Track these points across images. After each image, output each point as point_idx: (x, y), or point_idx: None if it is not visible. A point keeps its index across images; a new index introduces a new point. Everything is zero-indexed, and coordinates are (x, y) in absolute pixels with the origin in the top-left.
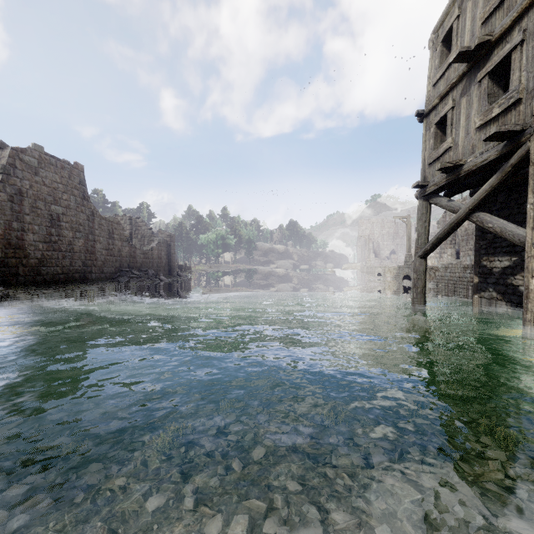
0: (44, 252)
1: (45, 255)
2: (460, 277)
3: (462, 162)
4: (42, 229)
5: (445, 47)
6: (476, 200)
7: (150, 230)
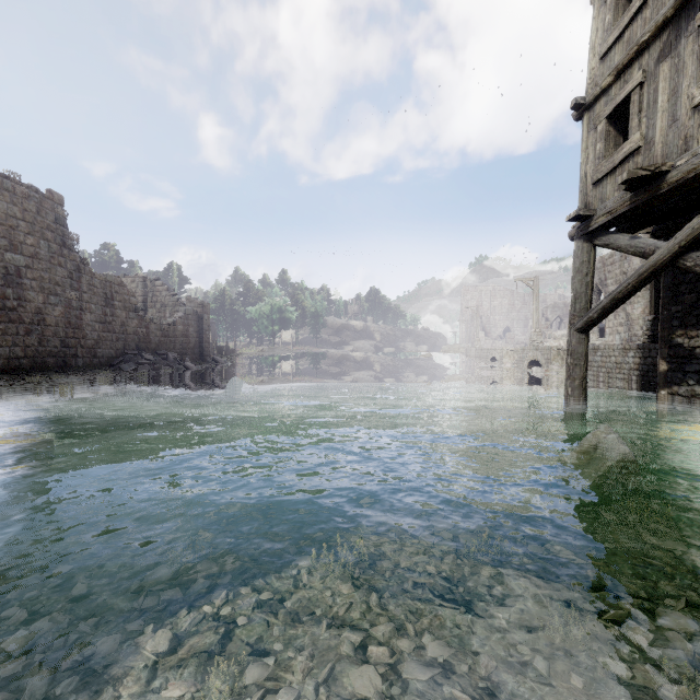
0: None
1: None
2: (618, 363)
3: (666, 167)
4: None
5: None
6: (697, 229)
7: (174, 297)
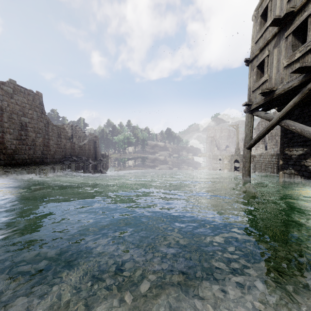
0: (17, 145)
1: (17, 147)
2: (269, 161)
3: (275, 88)
4: (15, 131)
5: (263, 19)
6: (284, 112)
7: (84, 133)
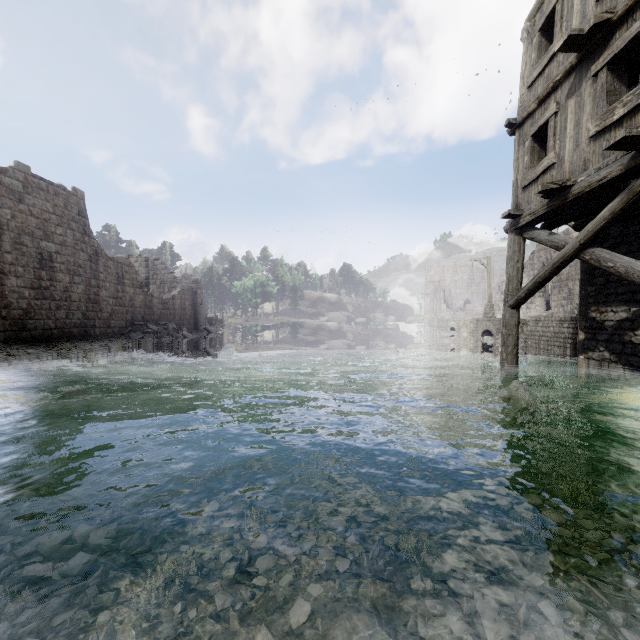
0: (31, 301)
1: (32, 305)
2: (556, 332)
3: (571, 182)
4: (28, 271)
5: (545, 38)
6: (591, 232)
7: (172, 275)
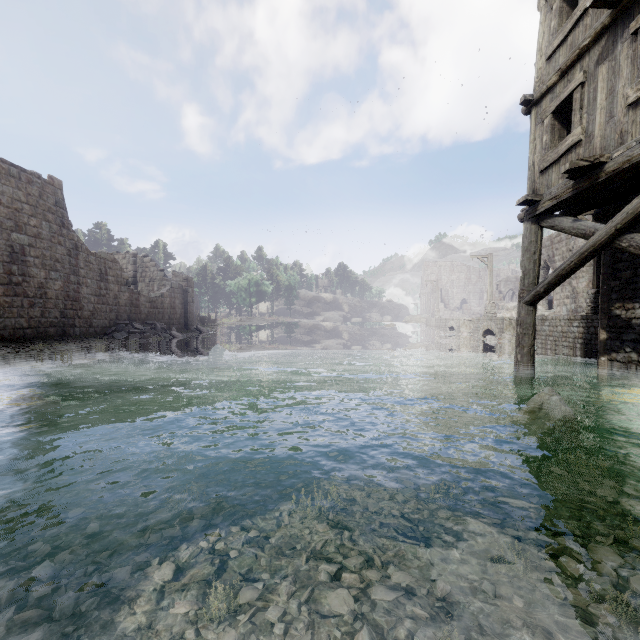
0: (0, 297)
1: (2, 302)
2: (564, 332)
3: (604, 158)
4: None
5: (566, 3)
6: (631, 214)
7: (161, 272)
